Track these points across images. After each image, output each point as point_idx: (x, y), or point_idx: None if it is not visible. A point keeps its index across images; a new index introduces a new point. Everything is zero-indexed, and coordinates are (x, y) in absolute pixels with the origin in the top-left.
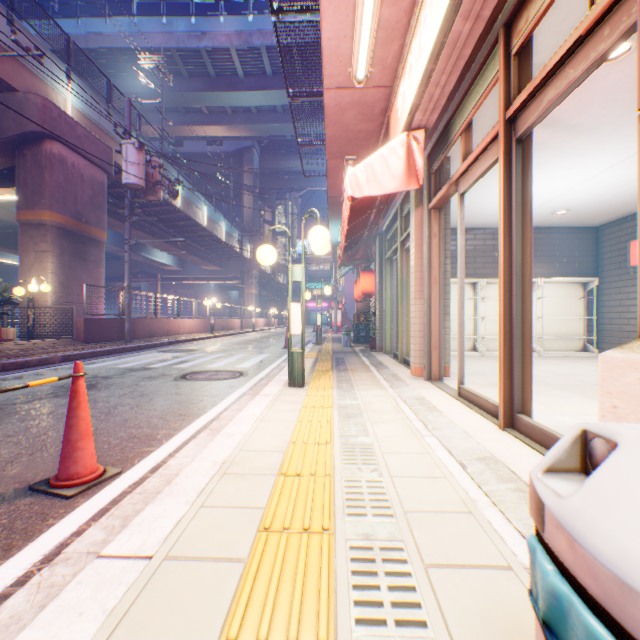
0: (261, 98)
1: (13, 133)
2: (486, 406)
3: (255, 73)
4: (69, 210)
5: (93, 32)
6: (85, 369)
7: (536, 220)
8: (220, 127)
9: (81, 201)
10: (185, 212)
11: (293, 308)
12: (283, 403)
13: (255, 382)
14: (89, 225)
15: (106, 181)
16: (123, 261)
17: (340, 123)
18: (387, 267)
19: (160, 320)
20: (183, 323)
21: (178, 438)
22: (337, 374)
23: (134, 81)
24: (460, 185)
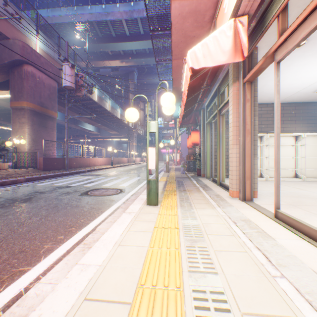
0: (138, 45)
1: (7, 61)
2: (315, 235)
3: (135, 32)
4: (37, 101)
5: (55, 15)
6: (34, 186)
7: (301, 97)
8: (117, 61)
9: (43, 96)
10: (99, 103)
11: (150, 151)
12: (140, 222)
13: (128, 197)
14: (48, 109)
15: (57, 86)
16: (71, 129)
17: (181, 30)
18: (207, 127)
19: (85, 158)
20: (97, 160)
21: (55, 254)
22: (179, 194)
23: (75, 39)
24: (277, 54)
